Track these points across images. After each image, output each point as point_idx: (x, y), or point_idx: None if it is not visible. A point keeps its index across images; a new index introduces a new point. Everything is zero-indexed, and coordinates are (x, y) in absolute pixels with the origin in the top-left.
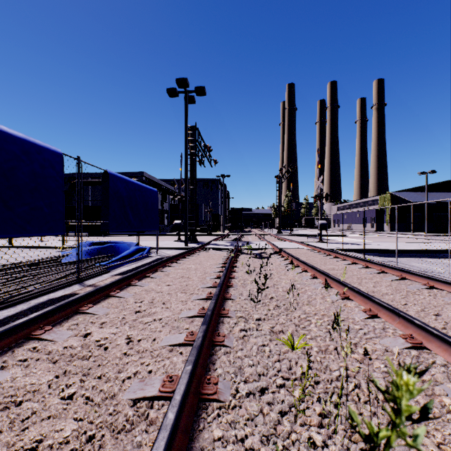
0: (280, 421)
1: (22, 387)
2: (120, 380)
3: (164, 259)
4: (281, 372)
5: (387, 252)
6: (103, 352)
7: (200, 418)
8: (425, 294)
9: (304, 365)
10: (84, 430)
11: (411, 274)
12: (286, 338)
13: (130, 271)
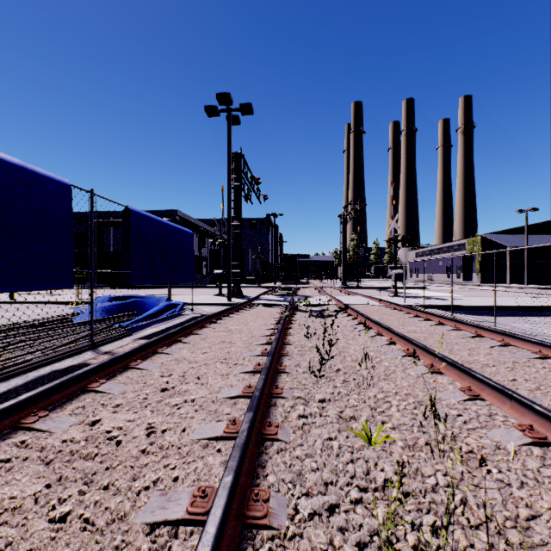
0: None
1: None
2: (133, 492)
3: (201, 319)
4: (356, 480)
5: (479, 309)
6: (114, 449)
7: None
8: (538, 366)
9: (386, 468)
10: None
11: (517, 339)
12: (360, 428)
13: (158, 334)
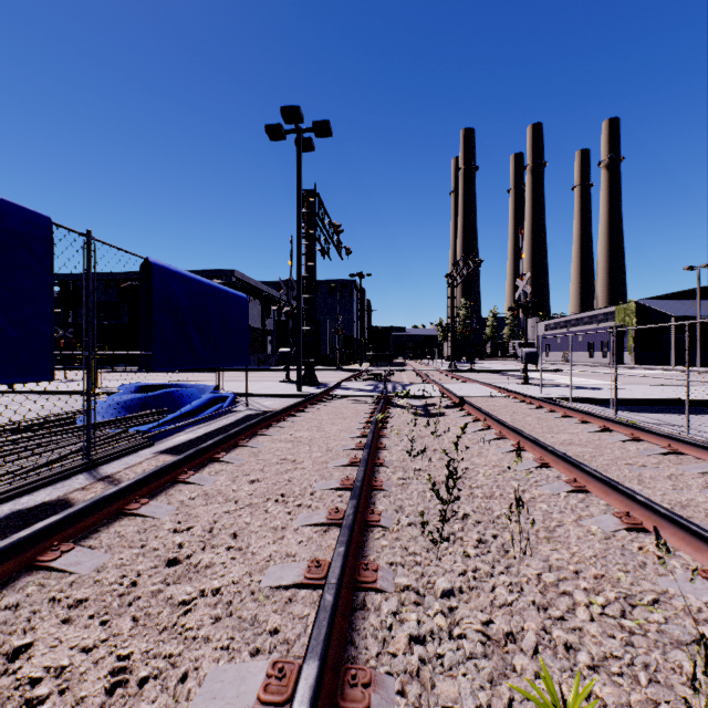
0: None
1: None
2: None
3: (253, 422)
4: None
5: (649, 404)
6: None
7: None
8: None
9: None
10: None
11: None
12: (531, 671)
13: (190, 445)
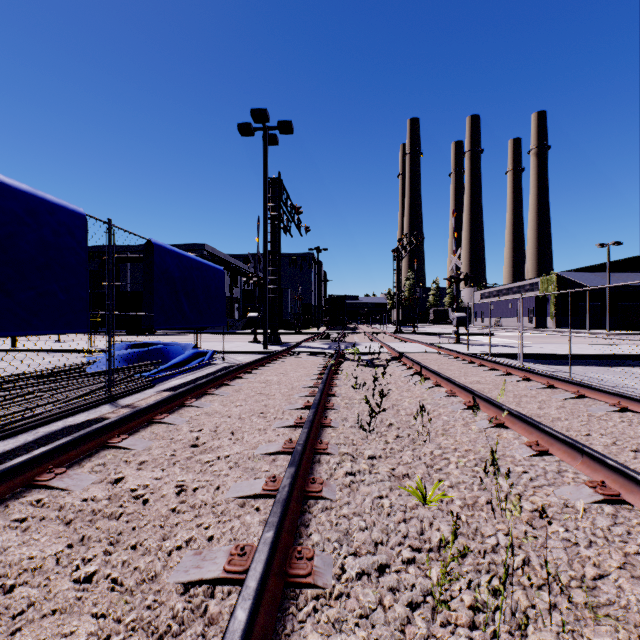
0: (410, 620)
1: (16, 562)
2: (164, 551)
3: (233, 368)
4: (409, 539)
5: (553, 358)
6: (140, 508)
7: (287, 614)
8: (616, 420)
9: (442, 528)
10: (107, 633)
11: (593, 390)
12: (414, 486)
13: (185, 385)
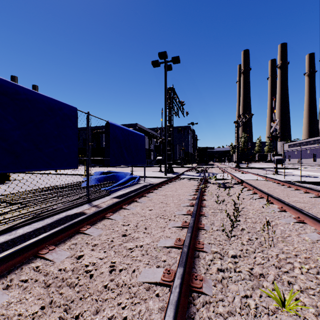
0: None
1: (10, 317)
2: None
3: (148, 187)
4: None
5: None
6: (87, 282)
7: None
8: None
9: None
10: None
11: None
12: (270, 287)
13: (124, 195)
